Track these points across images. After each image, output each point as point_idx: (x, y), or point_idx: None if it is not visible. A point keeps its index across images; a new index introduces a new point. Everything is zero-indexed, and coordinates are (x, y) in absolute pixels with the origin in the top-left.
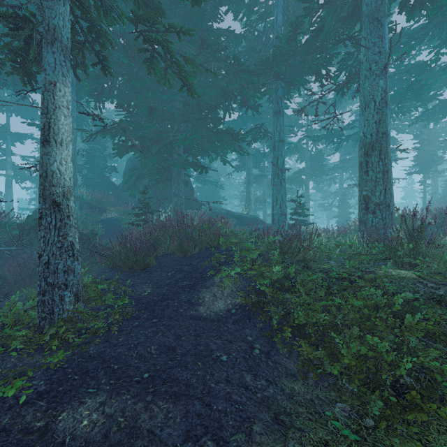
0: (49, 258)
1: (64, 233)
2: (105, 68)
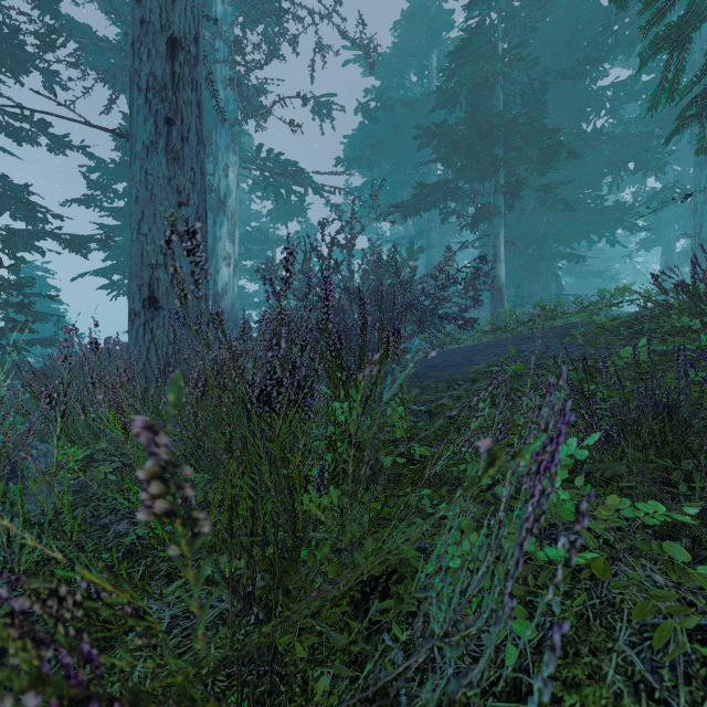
0: (497, 315)
1: (503, 304)
2: (510, 209)
